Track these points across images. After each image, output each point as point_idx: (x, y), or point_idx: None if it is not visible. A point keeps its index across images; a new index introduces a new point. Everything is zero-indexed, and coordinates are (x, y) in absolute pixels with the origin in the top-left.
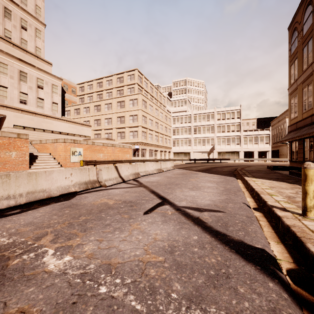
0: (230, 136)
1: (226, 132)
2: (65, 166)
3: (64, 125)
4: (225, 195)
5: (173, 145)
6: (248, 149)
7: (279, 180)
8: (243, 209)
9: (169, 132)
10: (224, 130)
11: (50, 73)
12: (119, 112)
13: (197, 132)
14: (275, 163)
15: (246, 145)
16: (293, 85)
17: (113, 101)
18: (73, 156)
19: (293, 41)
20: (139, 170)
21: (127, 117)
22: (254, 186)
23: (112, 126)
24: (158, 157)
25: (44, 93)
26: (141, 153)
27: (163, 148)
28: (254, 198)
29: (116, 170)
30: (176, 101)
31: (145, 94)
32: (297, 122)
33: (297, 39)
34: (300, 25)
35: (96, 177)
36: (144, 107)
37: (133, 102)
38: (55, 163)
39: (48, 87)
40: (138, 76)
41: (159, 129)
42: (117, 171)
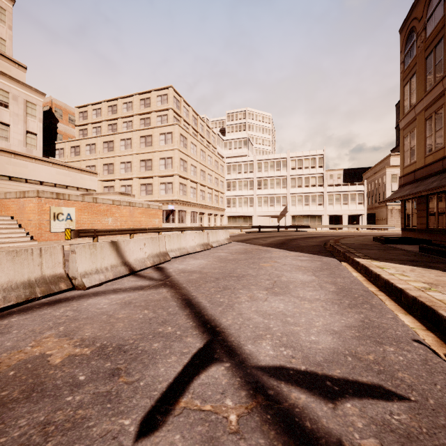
0: (310, 193)
1: (304, 187)
2: (39, 238)
3: (48, 170)
4: (351, 308)
5: (228, 205)
6: (334, 212)
7: (423, 265)
8: (445, 376)
9: (221, 186)
10: (302, 184)
11: (21, 82)
12: (144, 152)
13: (263, 187)
14: (372, 231)
15: (331, 207)
16: (408, 115)
17: (133, 136)
18: (55, 222)
19: (409, 49)
20: (168, 248)
21: (157, 161)
22: (395, 281)
23: (132, 175)
24: (205, 223)
25: (11, 115)
26: (178, 217)
27: (213, 210)
28: (416, 316)
29: (115, 250)
30: (231, 141)
31: (185, 127)
32: (415, 170)
33: (415, 45)
34: (422, 22)
35: (64, 267)
36: (184, 146)
37: (166, 138)
38: (19, 233)
39: (18, 105)
40: (174, 98)
41: (207, 181)
42: (116, 252)
